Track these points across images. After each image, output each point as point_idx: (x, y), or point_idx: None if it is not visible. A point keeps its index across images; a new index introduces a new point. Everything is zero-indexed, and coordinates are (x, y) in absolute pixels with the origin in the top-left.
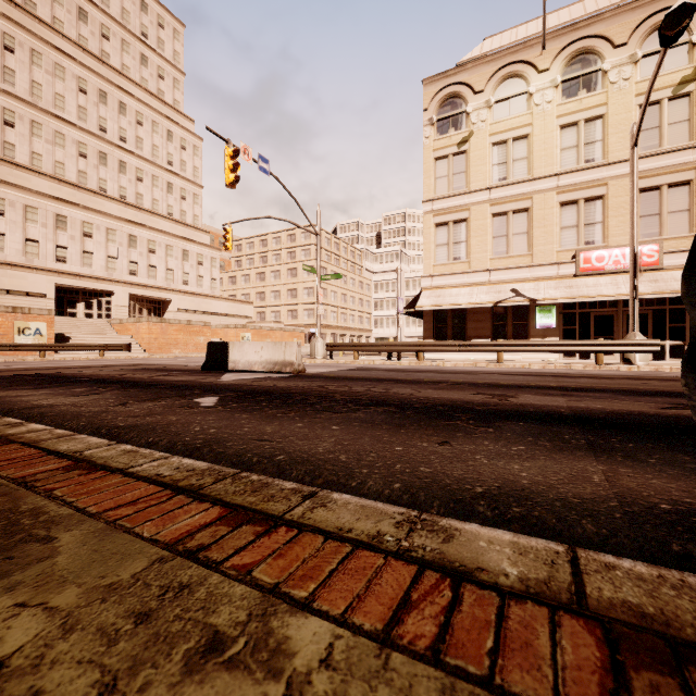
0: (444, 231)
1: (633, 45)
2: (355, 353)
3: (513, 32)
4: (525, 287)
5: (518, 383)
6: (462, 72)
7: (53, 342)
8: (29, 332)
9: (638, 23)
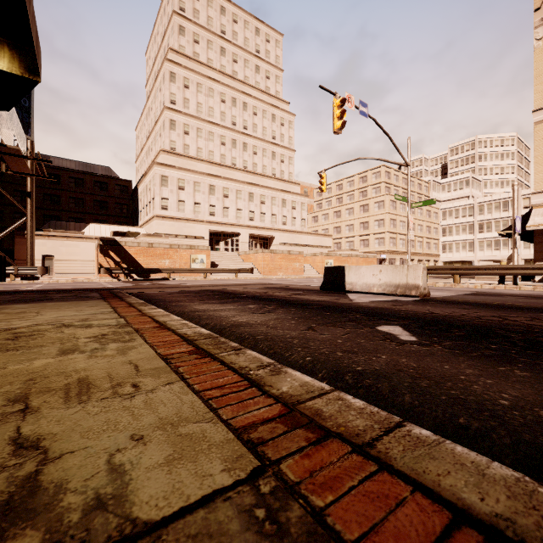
0: None
1: None
2: (455, 277)
3: None
4: None
5: None
6: None
7: (210, 267)
8: (198, 261)
9: None
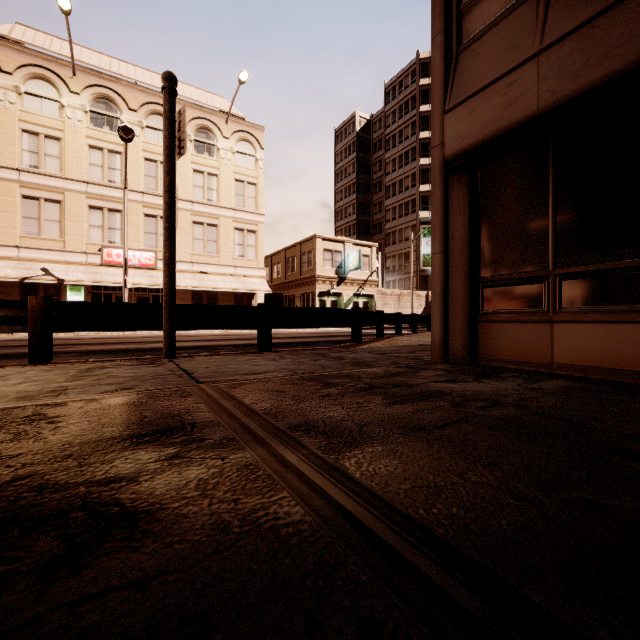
0: None
1: (141, 115)
2: None
3: (49, 39)
4: (57, 268)
5: None
6: None
7: None
8: None
9: (144, 102)
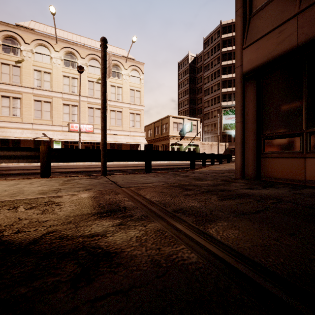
0: (7, 100)
1: (86, 60)
2: None
3: (45, 27)
4: (49, 133)
5: (21, 169)
6: (18, 29)
7: None
8: None
9: (88, 54)
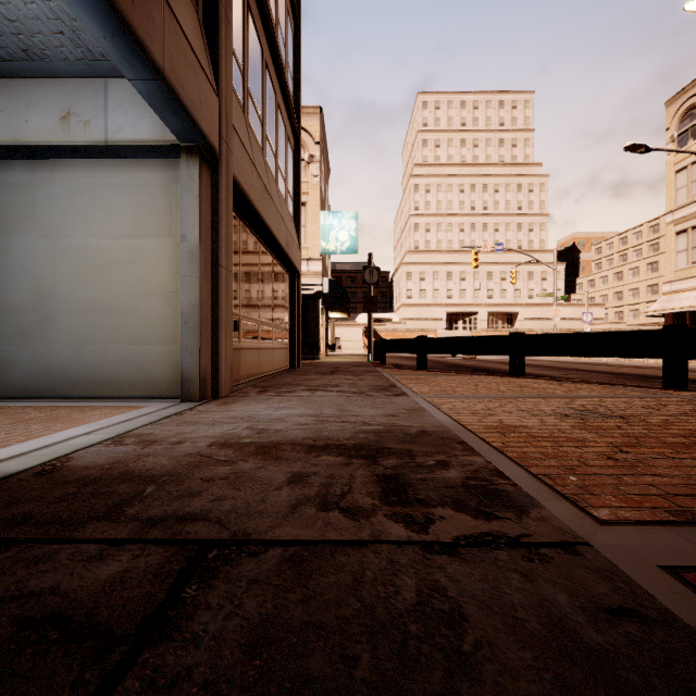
0: (683, 238)
1: None
2: None
3: None
4: None
5: None
6: None
7: None
8: None
9: None
